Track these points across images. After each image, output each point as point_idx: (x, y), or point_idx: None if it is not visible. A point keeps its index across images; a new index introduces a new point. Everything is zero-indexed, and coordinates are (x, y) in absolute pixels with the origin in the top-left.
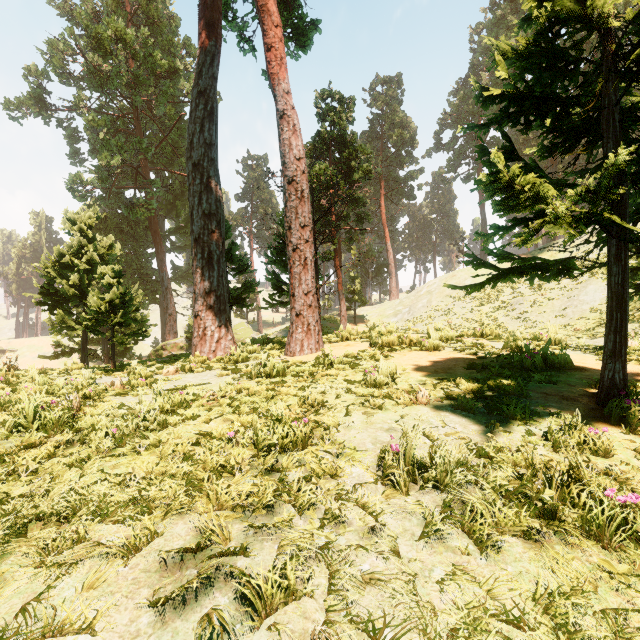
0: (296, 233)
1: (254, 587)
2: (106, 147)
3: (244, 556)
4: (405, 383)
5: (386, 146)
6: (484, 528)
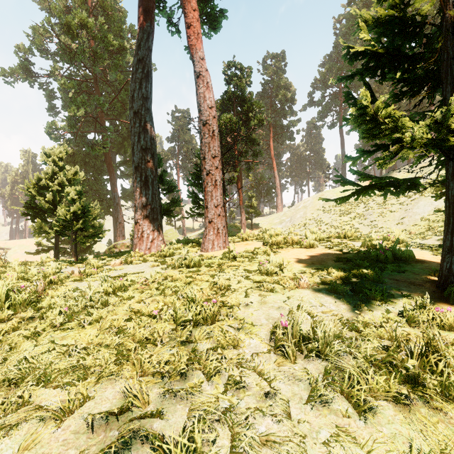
0: (209, 162)
1: (166, 448)
2: (74, 103)
3: (160, 418)
4: (290, 272)
5: (274, 103)
6: (361, 394)
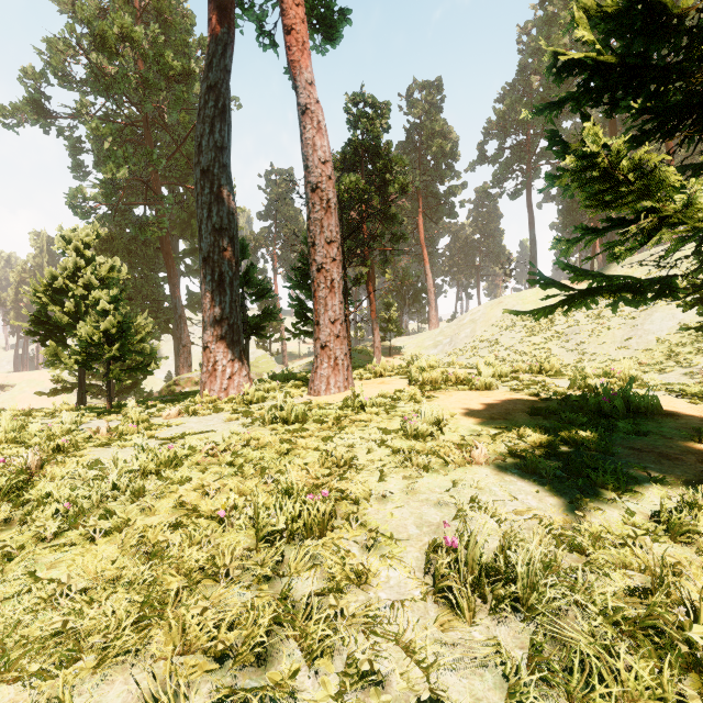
0: (321, 250)
1: None
2: (112, 158)
3: None
4: (454, 433)
5: (425, 158)
6: None
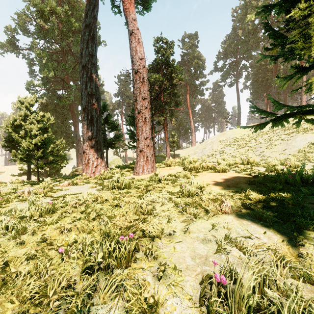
0: (140, 103)
1: None
2: (46, 67)
3: None
4: (209, 194)
5: (190, 69)
6: None
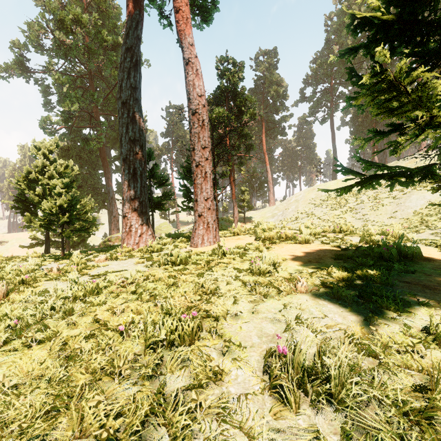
0: (198, 153)
1: None
2: (68, 98)
3: None
4: (285, 271)
5: (266, 98)
6: None
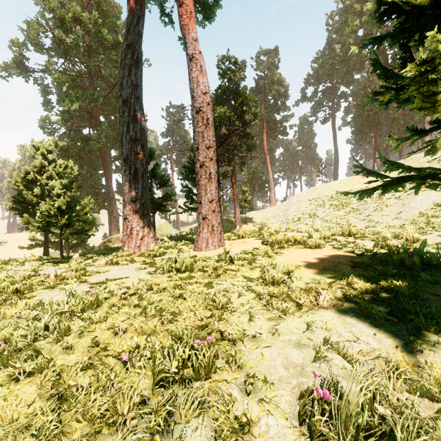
0: (202, 153)
1: None
2: (68, 97)
3: None
4: (300, 281)
5: (267, 98)
6: None
